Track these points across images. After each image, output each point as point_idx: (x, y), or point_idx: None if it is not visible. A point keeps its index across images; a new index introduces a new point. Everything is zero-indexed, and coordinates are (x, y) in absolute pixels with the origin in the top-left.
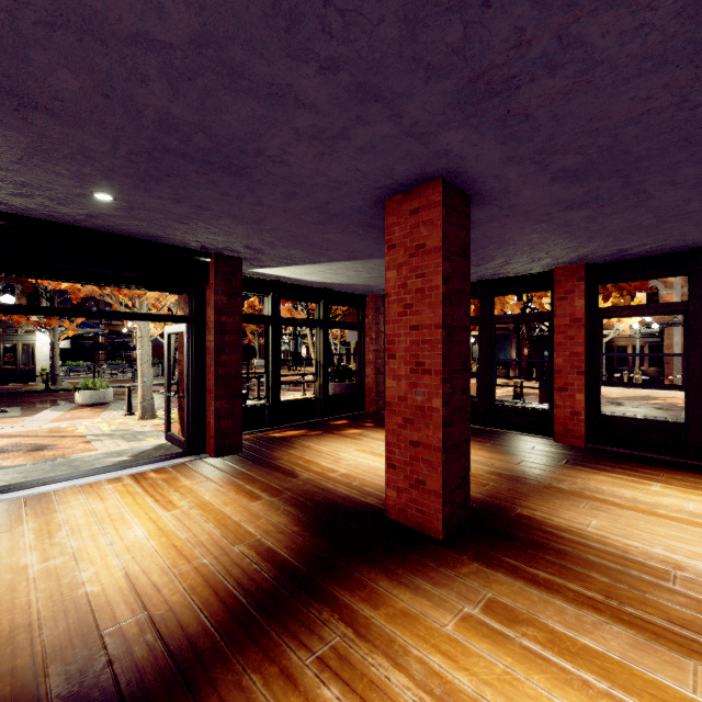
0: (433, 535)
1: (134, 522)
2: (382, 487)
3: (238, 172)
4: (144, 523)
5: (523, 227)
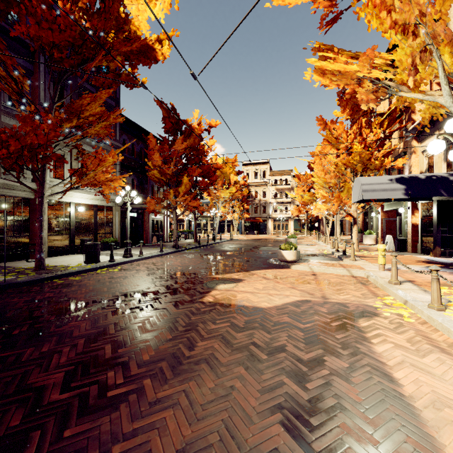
0: None
1: None
2: None
3: None
4: None
5: None
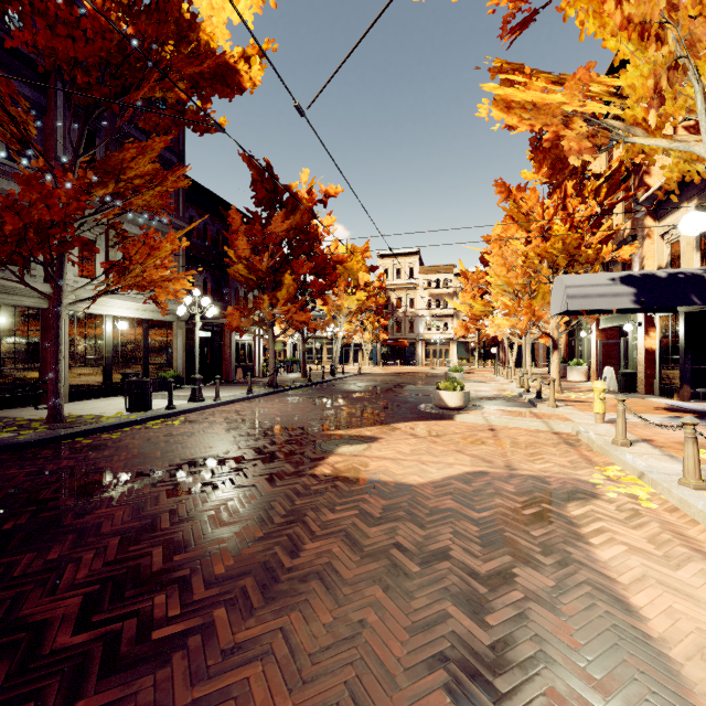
0: None
1: None
2: None
3: None
4: None
5: None
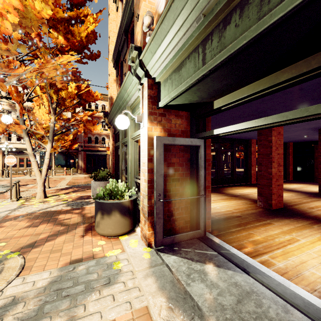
0: (282, 207)
1: (320, 247)
2: (247, 207)
3: (313, 99)
4: (318, 244)
5: None
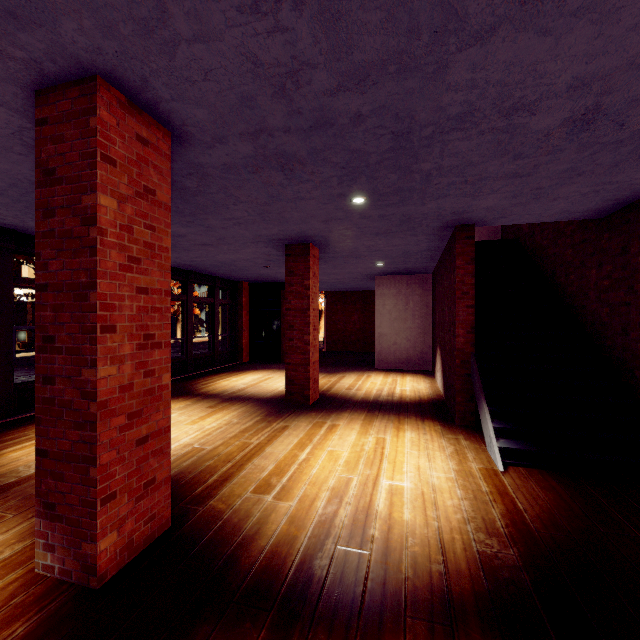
0: (164, 530)
1: None
2: None
3: None
4: None
5: (16, 163)
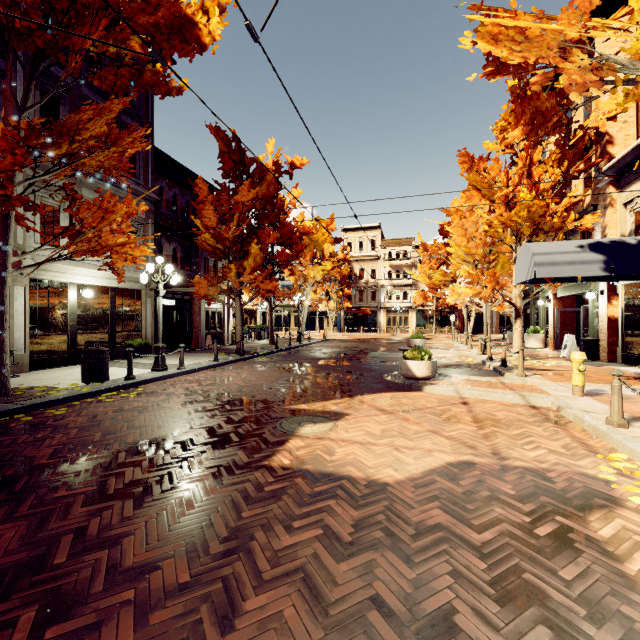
0: None
1: None
2: None
3: None
4: None
5: None
